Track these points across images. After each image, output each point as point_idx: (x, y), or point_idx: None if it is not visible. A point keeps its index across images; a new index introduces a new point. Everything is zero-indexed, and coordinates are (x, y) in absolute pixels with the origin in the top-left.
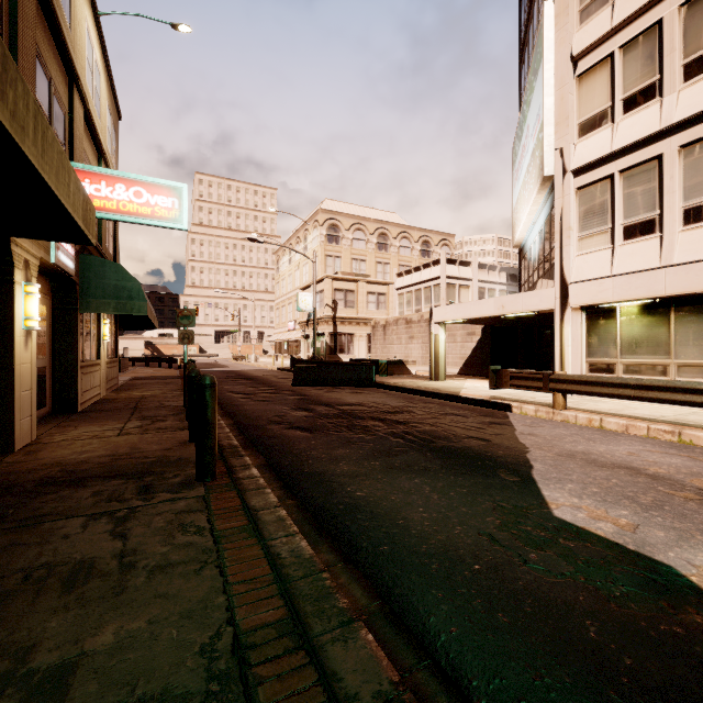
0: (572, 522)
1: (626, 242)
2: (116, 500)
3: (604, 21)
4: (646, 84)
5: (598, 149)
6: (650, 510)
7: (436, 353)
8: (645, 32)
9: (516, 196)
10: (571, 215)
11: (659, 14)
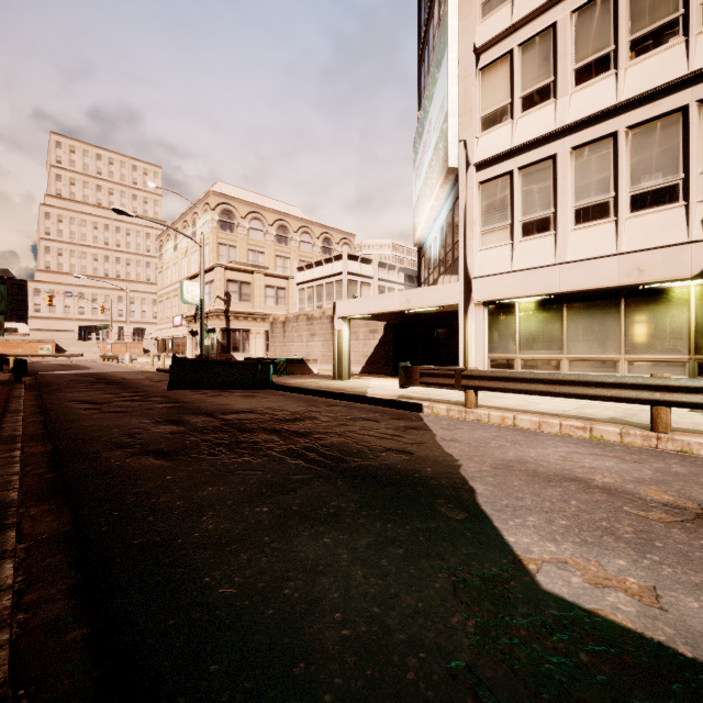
0: (574, 600)
1: (525, 238)
2: None
3: (505, 17)
4: (542, 84)
5: (499, 144)
6: (645, 551)
7: (340, 350)
8: (541, 33)
9: (417, 193)
10: (474, 209)
11: (554, 18)
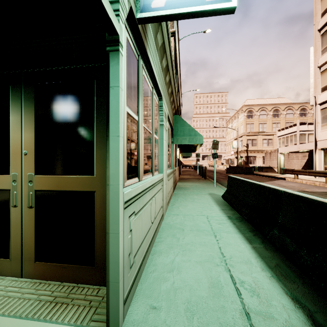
0: None
1: None
2: (196, 179)
3: (326, 56)
4: None
5: (325, 98)
6: None
7: (279, 164)
8: None
9: None
10: (318, 118)
11: None
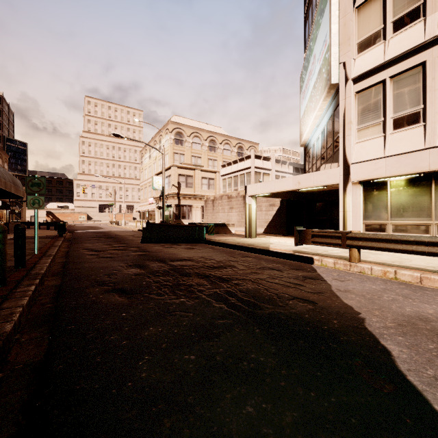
0: None
1: (396, 131)
2: None
3: None
4: (412, 8)
5: (373, 61)
6: None
7: (249, 217)
8: None
9: (303, 109)
10: (352, 113)
11: None
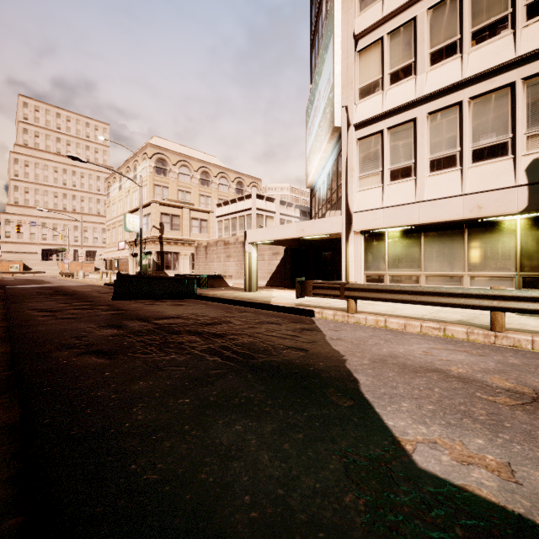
0: (446, 477)
1: (392, 182)
2: None
3: (377, 11)
4: (405, 64)
5: (373, 110)
6: (498, 431)
7: (250, 268)
8: (405, 25)
9: (309, 147)
10: (354, 160)
11: (414, 13)
